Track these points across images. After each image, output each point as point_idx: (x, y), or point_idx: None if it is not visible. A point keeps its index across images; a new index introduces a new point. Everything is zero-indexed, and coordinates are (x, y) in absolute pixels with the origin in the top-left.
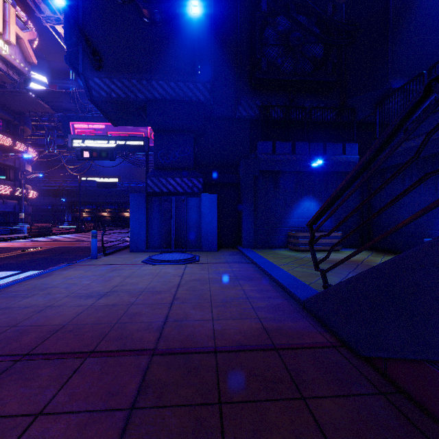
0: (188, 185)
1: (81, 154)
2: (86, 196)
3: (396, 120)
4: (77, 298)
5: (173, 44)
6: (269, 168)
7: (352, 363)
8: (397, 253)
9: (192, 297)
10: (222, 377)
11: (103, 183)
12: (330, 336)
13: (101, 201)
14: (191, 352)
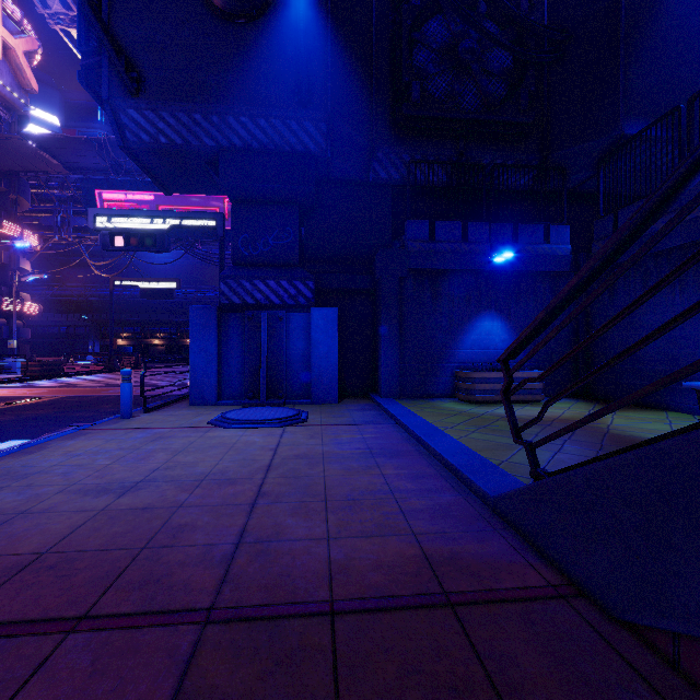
0: (289, 293)
1: (111, 241)
2: (125, 312)
3: (695, 150)
4: (79, 495)
5: (264, 54)
6: (425, 265)
7: (605, 637)
8: (635, 406)
9: (292, 490)
10: (346, 679)
11: (151, 290)
12: (552, 572)
13: (148, 320)
14: (284, 614)
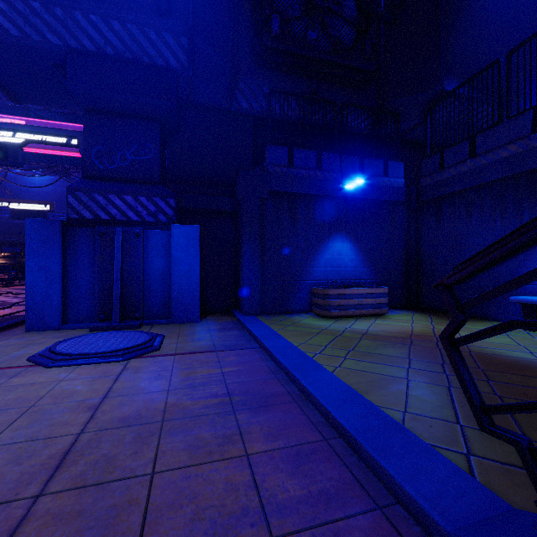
0: (148, 209)
1: None
2: (3, 233)
3: None
4: None
5: None
6: (284, 188)
7: None
8: None
9: None
10: None
11: (23, 211)
12: None
13: None
14: None
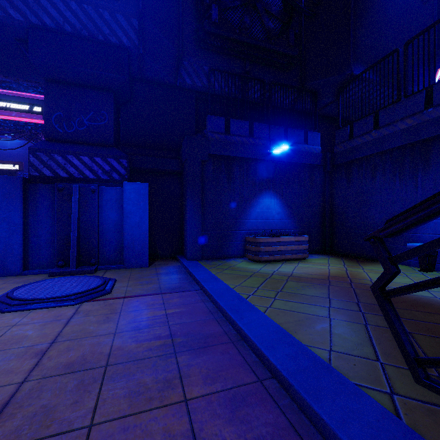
0: (103, 168)
1: None
2: None
3: None
4: None
5: None
6: (222, 152)
7: None
8: (367, 259)
9: None
10: None
11: None
12: None
13: None
14: None
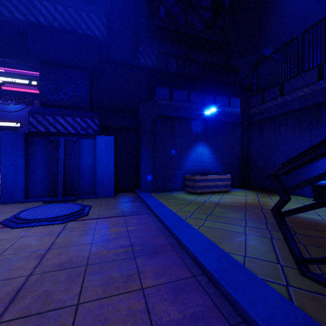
0: (81, 126)
1: None
2: None
3: None
4: None
5: None
6: (167, 113)
7: None
8: (275, 192)
9: None
10: None
11: (2, 127)
12: None
13: None
14: None
